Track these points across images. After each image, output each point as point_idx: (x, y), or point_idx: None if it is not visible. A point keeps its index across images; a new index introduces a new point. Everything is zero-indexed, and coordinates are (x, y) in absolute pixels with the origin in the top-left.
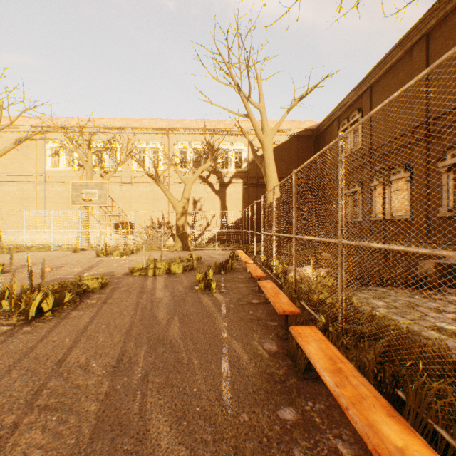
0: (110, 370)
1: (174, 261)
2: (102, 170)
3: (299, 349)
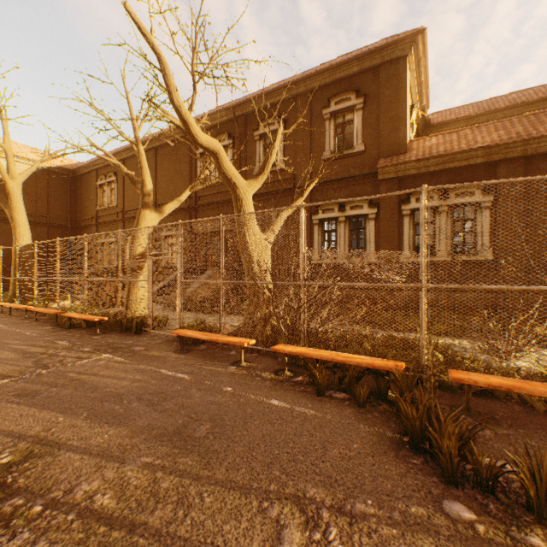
0: None
1: None
2: None
3: (67, 321)
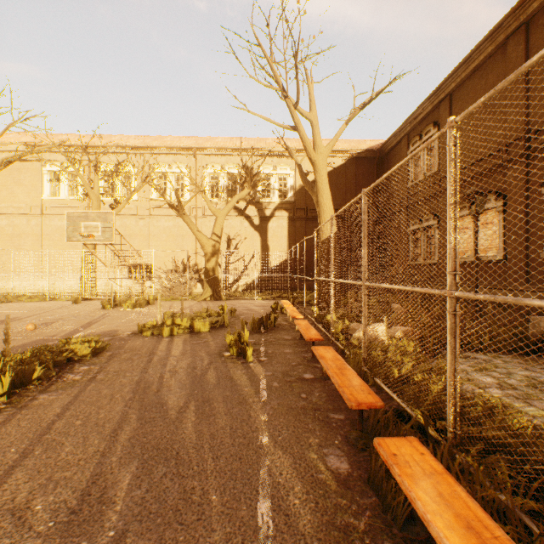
0: (63, 520)
1: (200, 315)
2: (113, 200)
3: (391, 480)
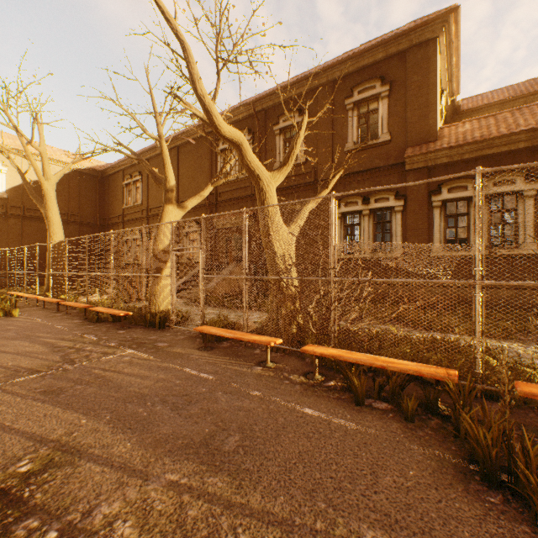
0: None
1: None
2: None
3: (94, 315)
